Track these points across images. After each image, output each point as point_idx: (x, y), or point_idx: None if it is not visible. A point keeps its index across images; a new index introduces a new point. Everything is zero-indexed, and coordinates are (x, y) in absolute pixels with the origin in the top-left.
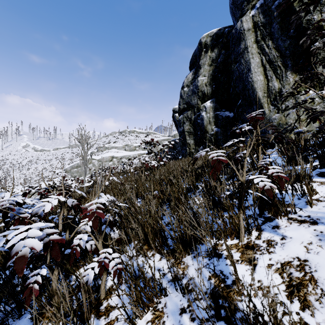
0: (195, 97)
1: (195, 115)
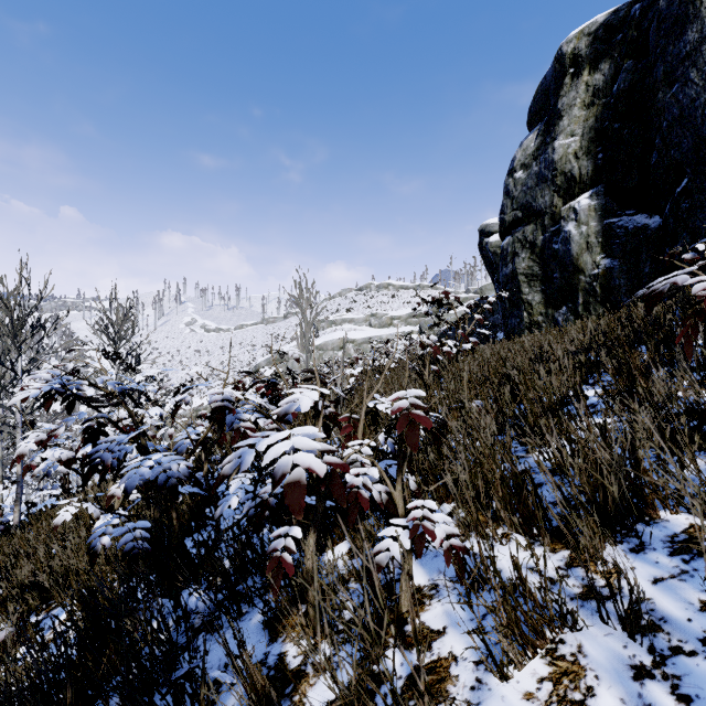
0: (546, 189)
1: (545, 233)
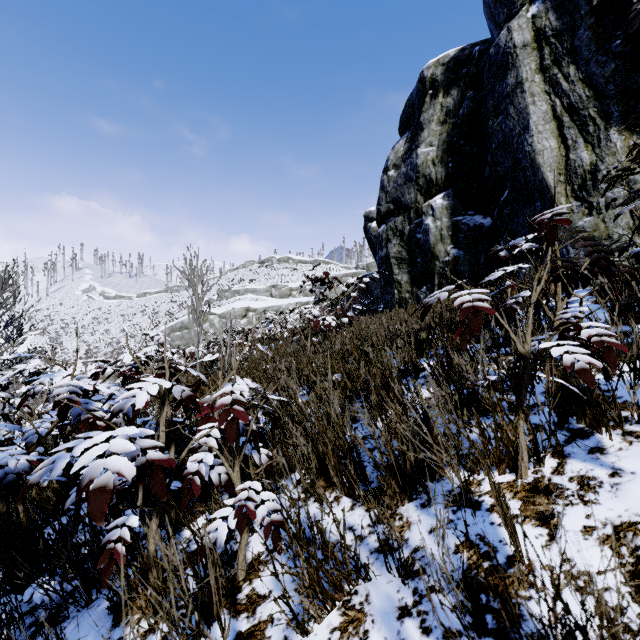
0: (412, 188)
1: (411, 224)
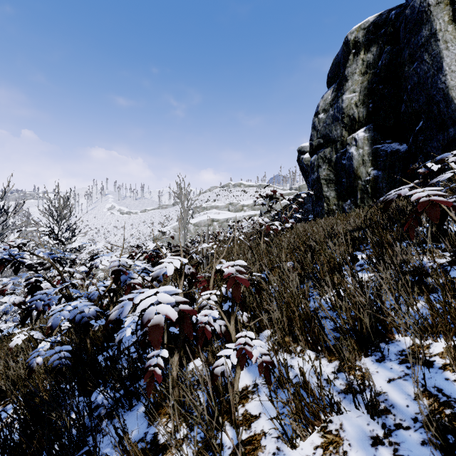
0: (338, 125)
1: (337, 153)
